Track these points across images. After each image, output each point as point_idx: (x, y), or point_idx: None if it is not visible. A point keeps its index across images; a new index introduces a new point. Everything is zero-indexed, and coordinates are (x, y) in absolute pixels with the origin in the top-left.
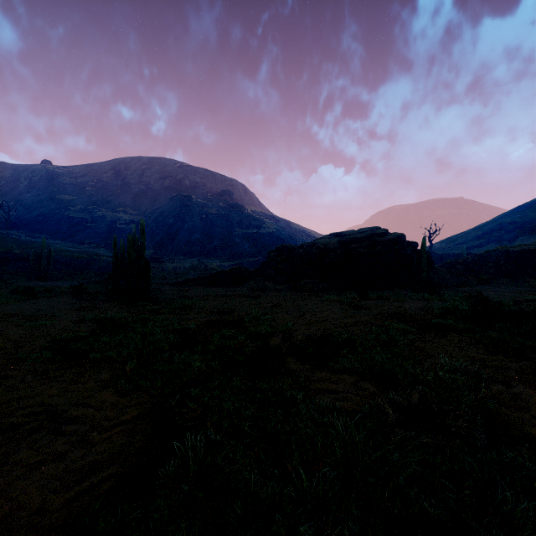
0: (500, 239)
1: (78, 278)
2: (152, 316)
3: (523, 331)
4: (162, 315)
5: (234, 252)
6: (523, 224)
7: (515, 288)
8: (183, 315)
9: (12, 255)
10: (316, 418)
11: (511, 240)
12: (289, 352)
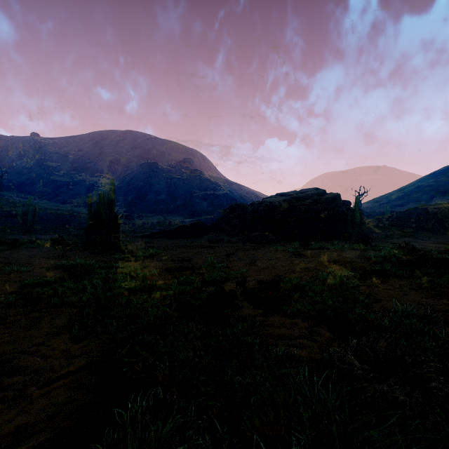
0: (418, 200)
1: (60, 232)
2: (118, 263)
3: None
4: (128, 263)
5: (194, 210)
6: (437, 187)
7: (435, 240)
8: (147, 263)
9: (3, 212)
10: (274, 368)
11: (427, 200)
12: (243, 296)
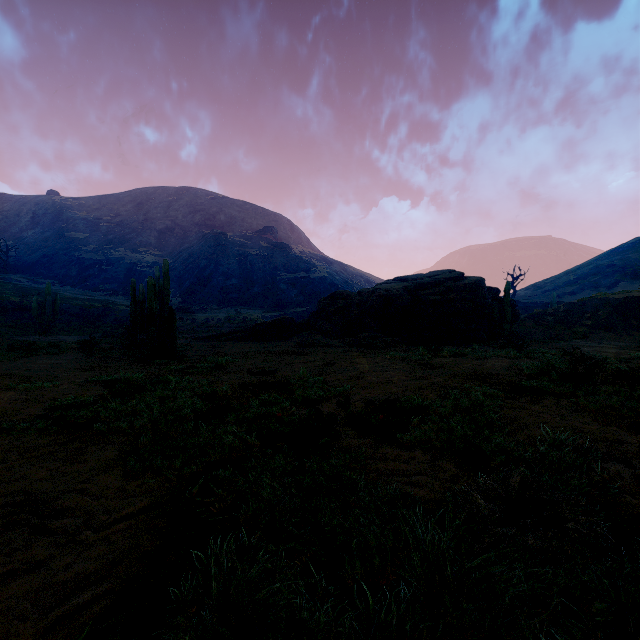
0: (597, 286)
1: (90, 331)
2: (176, 377)
3: (636, 395)
4: (189, 375)
5: (278, 301)
6: (624, 268)
7: (617, 343)
8: (215, 375)
9: (10, 303)
10: (383, 510)
11: (610, 287)
12: (346, 421)
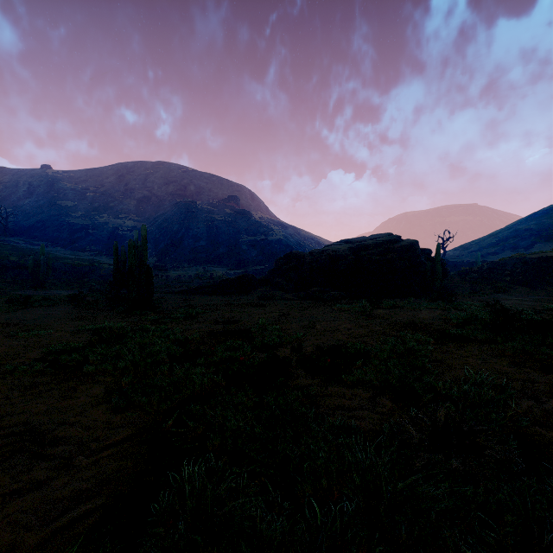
0: (516, 247)
1: (78, 286)
2: (153, 325)
3: (547, 341)
4: (164, 325)
5: (240, 260)
6: (539, 231)
7: (533, 297)
8: (186, 325)
9: (9, 262)
10: (330, 439)
11: (527, 248)
12: (298, 364)
